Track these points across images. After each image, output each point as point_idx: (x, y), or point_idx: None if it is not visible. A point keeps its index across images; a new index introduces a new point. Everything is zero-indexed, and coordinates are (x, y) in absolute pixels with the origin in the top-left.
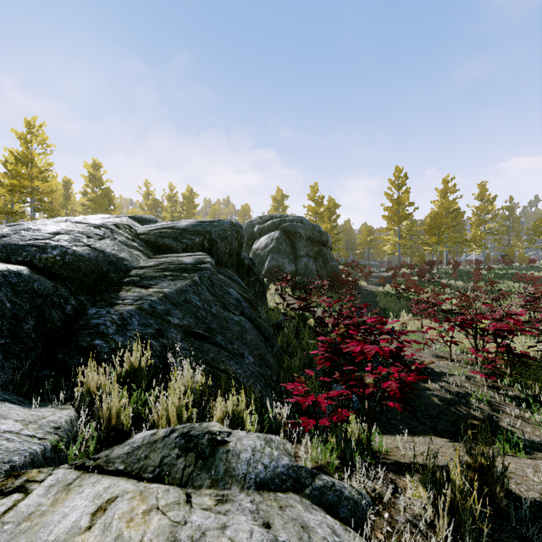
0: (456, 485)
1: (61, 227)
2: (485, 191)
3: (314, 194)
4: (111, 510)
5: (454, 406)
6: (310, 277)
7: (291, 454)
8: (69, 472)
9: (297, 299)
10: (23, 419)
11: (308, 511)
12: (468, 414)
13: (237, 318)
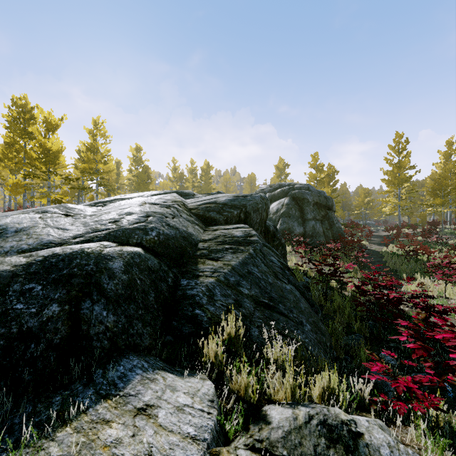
0: None
1: (146, 209)
2: None
3: (315, 162)
4: None
5: None
6: (317, 238)
7: (399, 441)
8: (249, 455)
9: (327, 265)
10: (187, 391)
11: None
12: None
13: (288, 287)
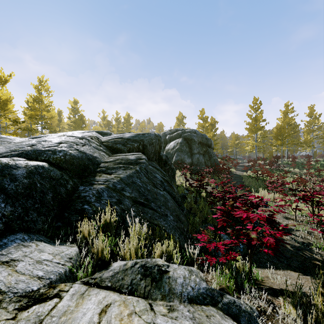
0: (318, 308)
1: (62, 139)
2: (313, 111)
3: (202, 115)
4: (109, 312)
5: (301, 251)
6: (200, 166)
7: (203, 279)
8: (81, 286)
9: (196, 180)
10: (52, 252)
11: (223, 319)
12: (311, 257)
13: (162, 193)
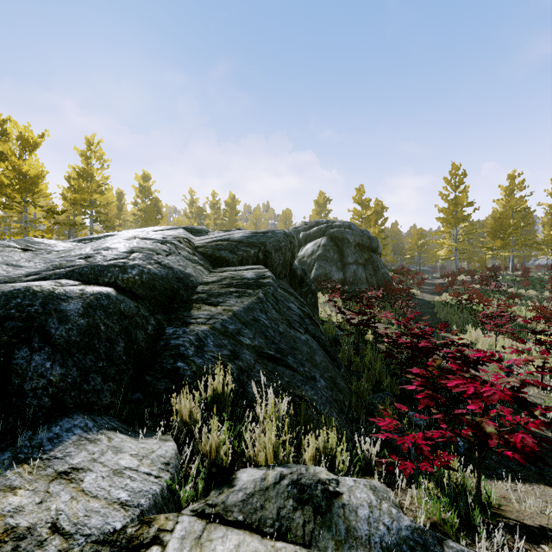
0: None
1: (133, 245)
2: None
3: (360, 197)
4: None
5: None
6: (359, 285)
7: (397, 504)
8: (193, 521)
9: (358, 314)
10: (136, 453)
11: None
12: None
13: (304, 337)
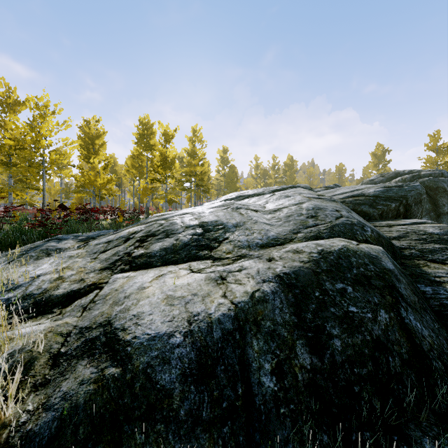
0: None
1: (322, 204)
2: None
3: (434, 143)
4: None
5: None
6: None
7: None
8: None
9: None
10: None
11: None
12: None
13: None
